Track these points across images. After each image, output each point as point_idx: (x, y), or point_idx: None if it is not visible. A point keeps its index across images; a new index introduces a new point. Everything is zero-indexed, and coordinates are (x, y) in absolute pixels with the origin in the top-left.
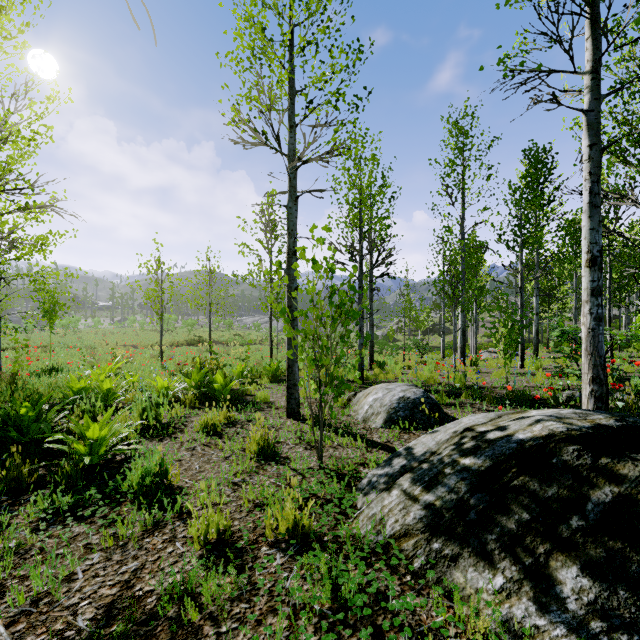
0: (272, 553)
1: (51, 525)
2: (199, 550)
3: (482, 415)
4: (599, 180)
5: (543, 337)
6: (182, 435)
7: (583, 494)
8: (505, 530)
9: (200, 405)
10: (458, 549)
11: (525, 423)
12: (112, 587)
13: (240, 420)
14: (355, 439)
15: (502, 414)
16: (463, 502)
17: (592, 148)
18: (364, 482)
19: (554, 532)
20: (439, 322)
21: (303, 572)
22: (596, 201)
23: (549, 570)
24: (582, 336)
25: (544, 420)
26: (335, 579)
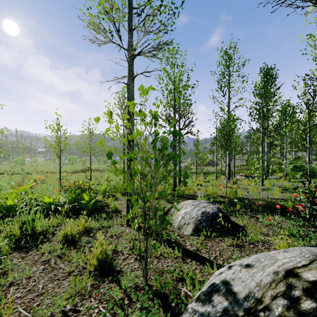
0: None
1: None
2: None
3: (296, 252)
4: None
5: None
6: (46, 245)
7: None
8: None
9: (72, 214)
10: None
11: None
12: None
13: (94, 228)
14: (173, 247)
15: None
16: None
17: None
18: None
19: None
20: (212, 159)
21: None
22: None
23: None
24: None
25: None
26: None
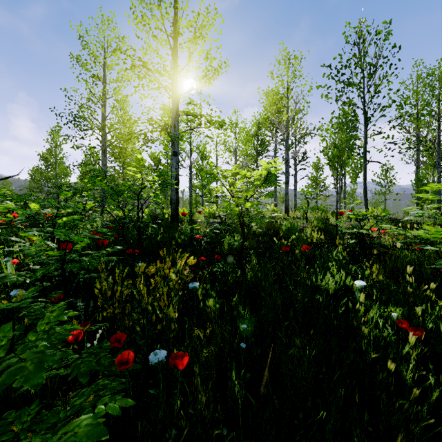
0: None
1: None
2: None
3: None
4: None
5: None
6: None
7: None
8: None
9: None
10: None
11: None
12: None
13: None
14: None
15: None
16: None
17: None
18: None
19: None
20: None
21: None
22: None
23: None
24: None
25: None
26: None
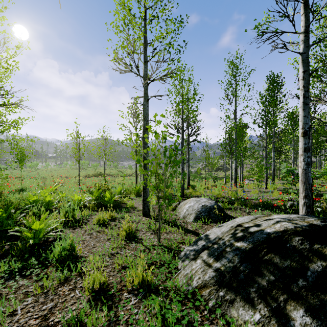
0: (129, 297)
1: (7, 280)
2: (88, 295)
3: (246, 217)
4: (308, 90)
5: (276, 172)
6: (86, 226)
7: (305, 266)
8: (260, 286)
9: (97, 209)
10: (234, 296)
11: (270, 223)
12: (36, 319)
13: (118, 217)
14: (178, 228)
15: (257, 217)
16: (236, 268)
17: (305, 73)
18: (182, 254)
19: (289, 288)
20: (223, 164)
21: (146, 309)
22: (307, 101)
23: (286, 311)
24: (299, 173)
25: (281, 221)
26: (164, 313)
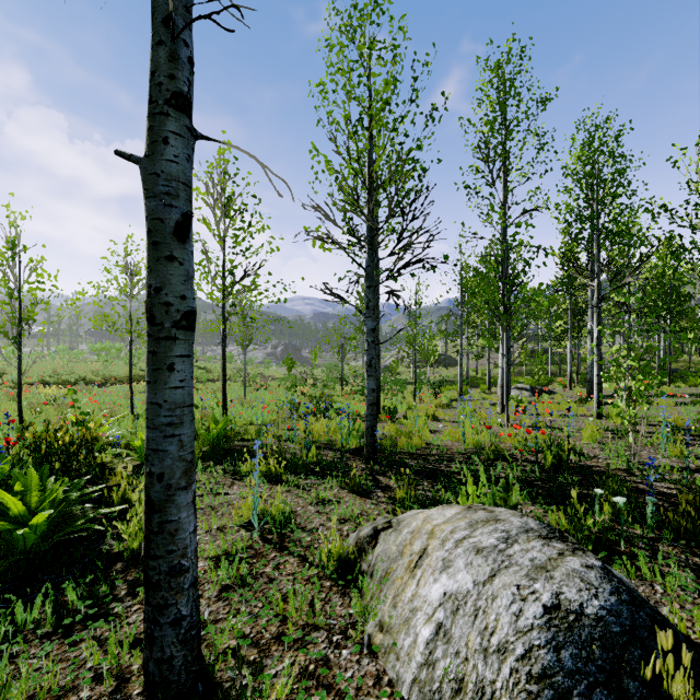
0: None
1: None
2: None
3: None
4: None
5: (560, 369)
6: None
7: None
8: None
9: None
10: None
11: None
12: None
13: None
14: None
15: None
16: None
17: None
18: None
19: None
20: (445, 352)
21: None
22: None
23: None
24: None
25: None
26: None
